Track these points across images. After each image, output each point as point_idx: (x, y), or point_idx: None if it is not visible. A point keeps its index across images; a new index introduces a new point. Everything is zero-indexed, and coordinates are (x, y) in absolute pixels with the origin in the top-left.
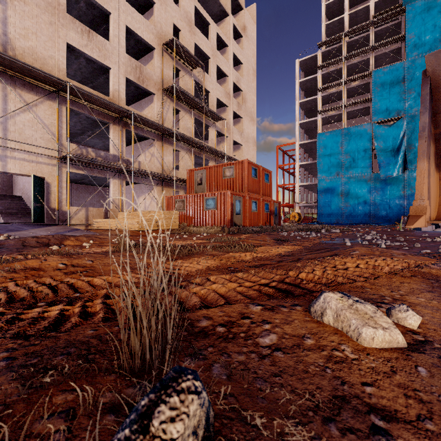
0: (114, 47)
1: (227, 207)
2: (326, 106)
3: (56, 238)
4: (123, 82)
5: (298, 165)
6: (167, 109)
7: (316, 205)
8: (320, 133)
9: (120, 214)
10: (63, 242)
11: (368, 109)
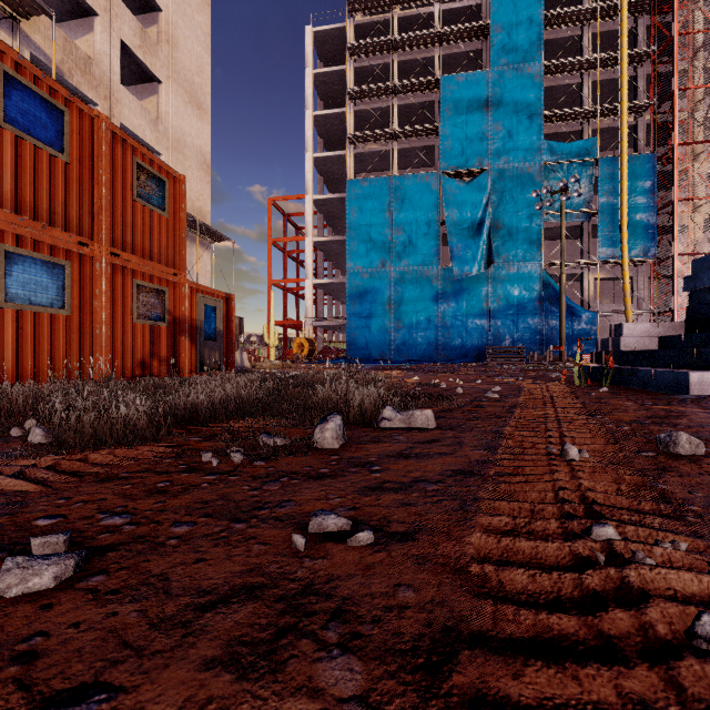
0: None
1: None
2: None
3: None
4: None
5: (312, 241)
6: None
7: (345, 325)
8: (352, 180)
9: None
10: None
11: (433, 152)
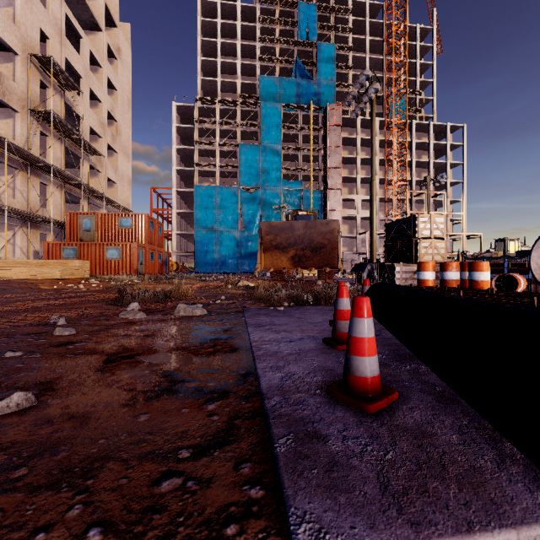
0: None
1: (133, 258)
2: (201, 158)
3: (30, 284)
4: None
5: (175, 212)
6: (33, 133)
7: (193, 255)
8: (198, 185)
9: None
10: (40, 287)
11: (236, 173)
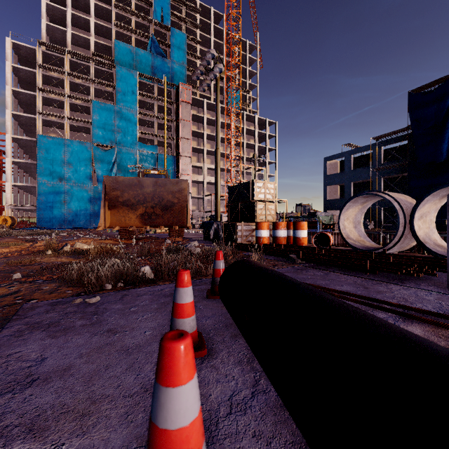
0: None
1: None
2: (47, 107)
3: None
4: None
5: (11, 161)
6: None
7: (35, 209)
8: (41, 135)
9: None
10: None
11: (90, 129)
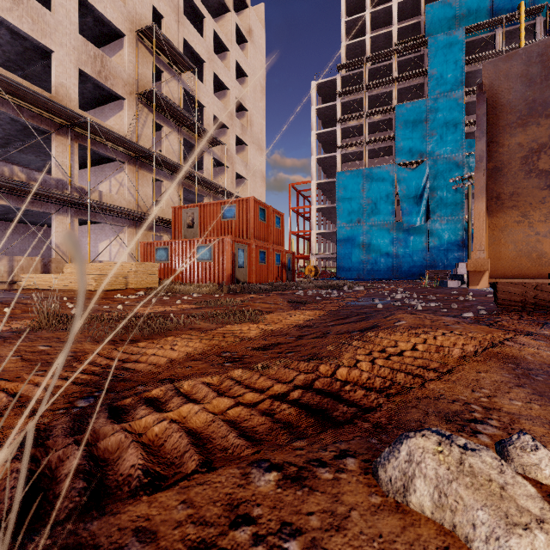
0: (58, 21)
1: (226, 258)
2: (346, 141)
3: None
4: (74, 74)
5: (315, 208)
6: (143, 122)
7: (335, 257)
8: (340, 172)
9: (68, 267)
10: None
11: (391, 148)
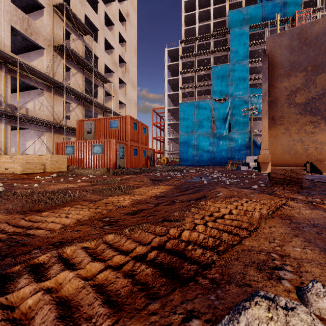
0: None
1: (112, 153)
2: (184, 85)
3: None
4: (7, 29)
5: (167, 123)
6: (57, 65)
7: (178, 152)
8: (181, 102)
9: (2, 157)
10: None
11: (210, 90)
